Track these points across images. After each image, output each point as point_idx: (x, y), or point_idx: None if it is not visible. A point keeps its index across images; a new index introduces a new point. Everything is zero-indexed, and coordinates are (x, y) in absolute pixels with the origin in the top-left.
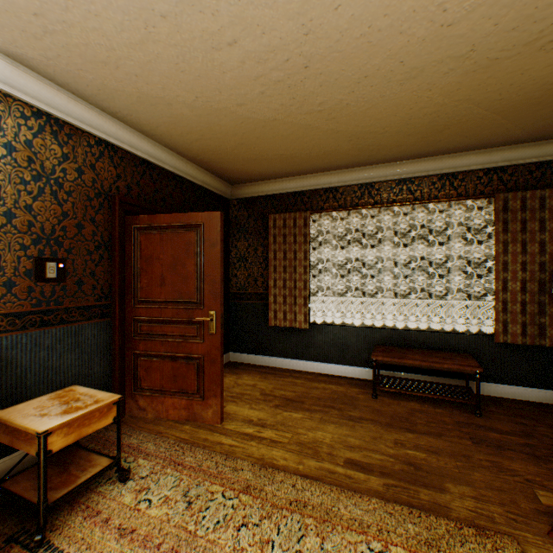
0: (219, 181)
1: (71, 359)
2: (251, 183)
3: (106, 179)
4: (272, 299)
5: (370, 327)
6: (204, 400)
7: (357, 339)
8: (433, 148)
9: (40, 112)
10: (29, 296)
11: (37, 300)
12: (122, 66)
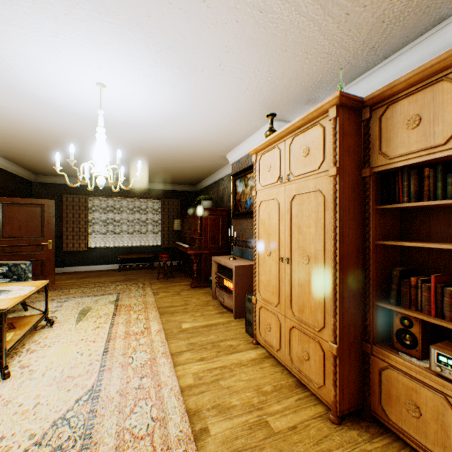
0: (31, 173)
1: None
2: (52, 176)
3: None
4: (66, 237)
5: (118, 247)
6: (46, 277)
7: (112, 252)
8: (141, 180)
9: None
10: None
11: None
12: (26, 151)
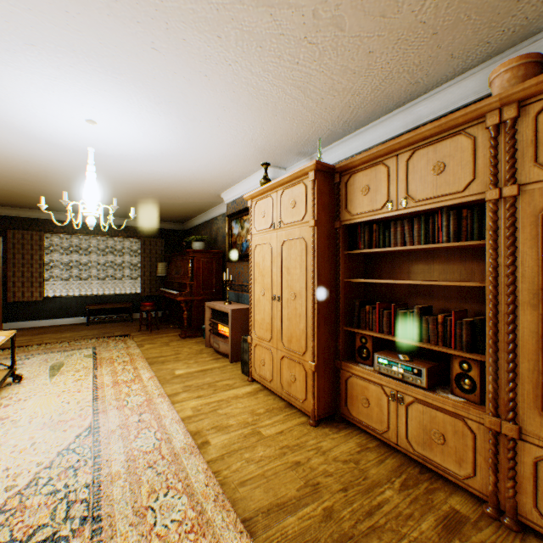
0: None
1: None
2: None
3: None
4: (13, 284)
5: (85, 296)
6: None
7: (77, 303)
8: (117, 215)
9: None
10: None
11: None
12: None
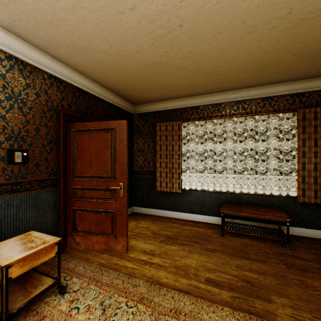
0: (127, 102)
1: (31, 213)
2: (146, 104)
3: (55, 100)
4: (159, 174)
5: (219, 192)
6: (116, 238)
7: (210, 199)
8: (258, 81)
9: (10, 56)
10: (3, 174)
11: (9, 176)
12: (62, 26)
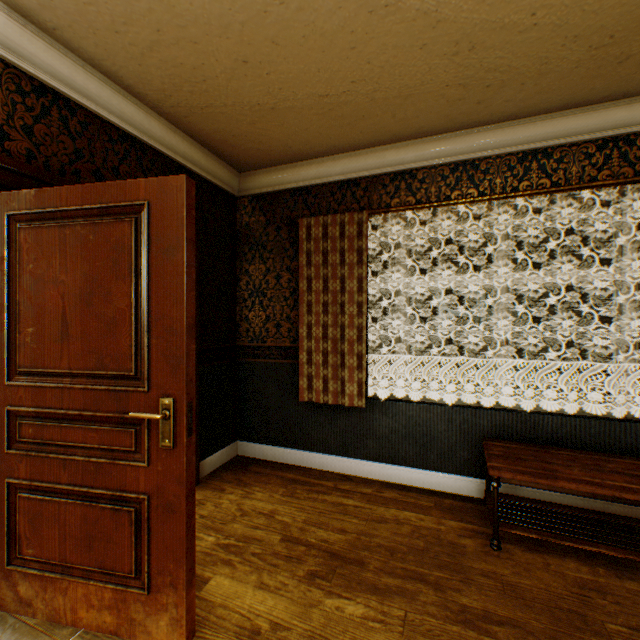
0: (217, 161)
1: None
2: (271, 168)
3: None
4: (305, 357)
5: (471, 407)
6: (150, 593)
7: (448, 426)
8: (604, 80)
9: None
10: None
11: None
12: None
